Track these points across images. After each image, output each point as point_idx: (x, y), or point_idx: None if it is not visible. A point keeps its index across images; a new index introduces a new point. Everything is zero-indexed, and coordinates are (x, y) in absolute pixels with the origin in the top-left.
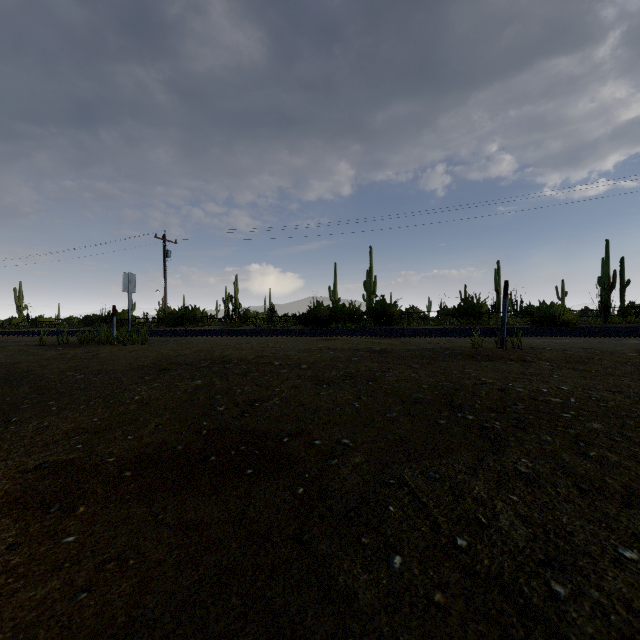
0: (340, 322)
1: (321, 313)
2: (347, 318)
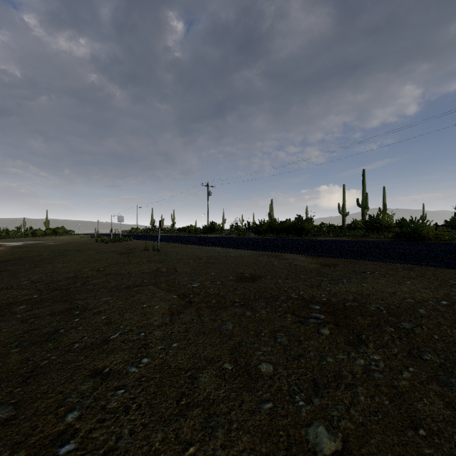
0: (269, 233)
1: (260, 227)
2: (280, 230)
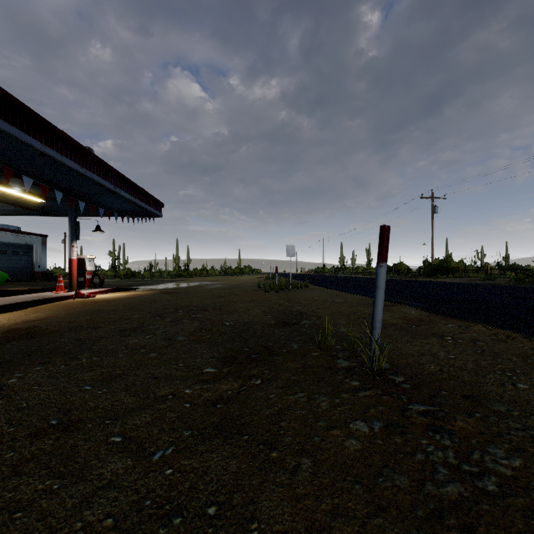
0: None
1: None
2: None
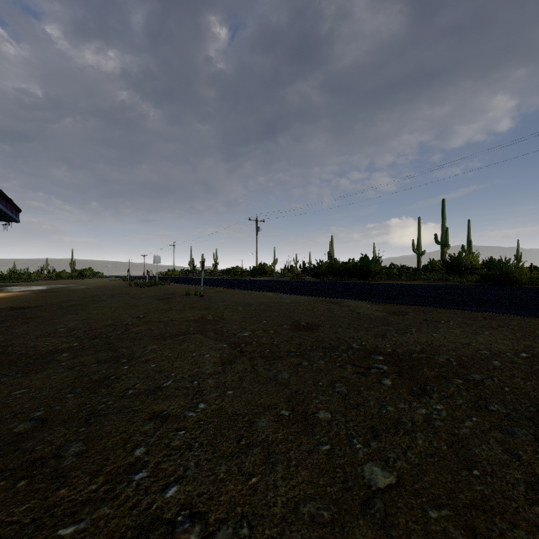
0: (328, 276)
1: (318, 269)
2: (341, 273)
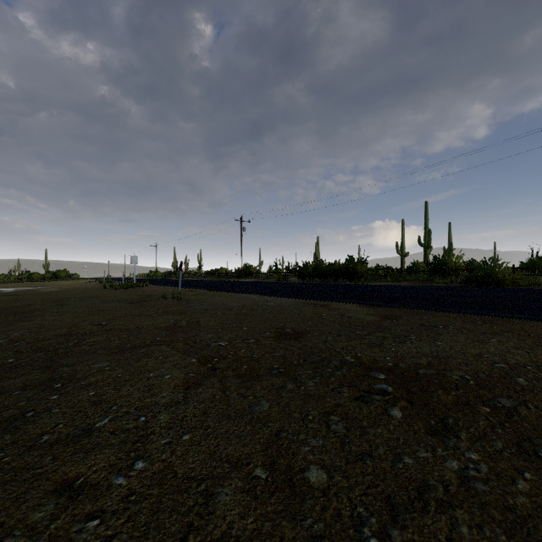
0: (314, 277)
1: (304, 270)
2: (327, 274)
